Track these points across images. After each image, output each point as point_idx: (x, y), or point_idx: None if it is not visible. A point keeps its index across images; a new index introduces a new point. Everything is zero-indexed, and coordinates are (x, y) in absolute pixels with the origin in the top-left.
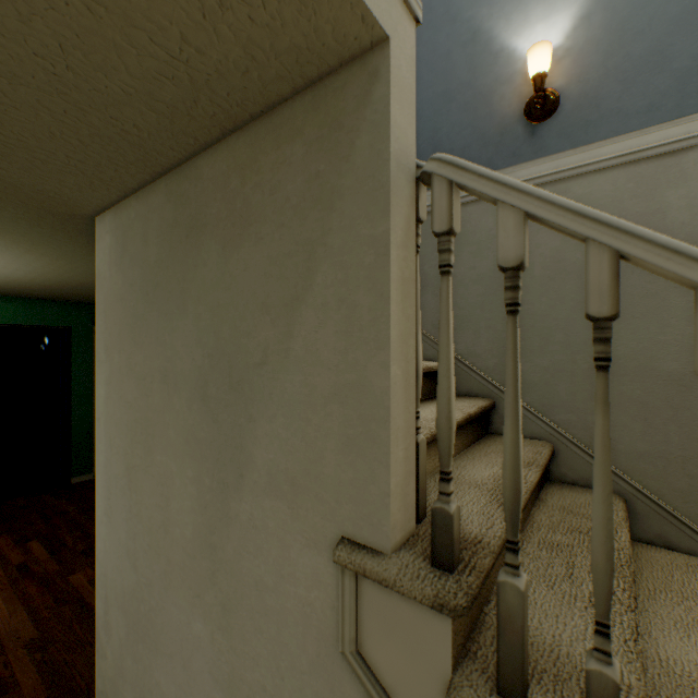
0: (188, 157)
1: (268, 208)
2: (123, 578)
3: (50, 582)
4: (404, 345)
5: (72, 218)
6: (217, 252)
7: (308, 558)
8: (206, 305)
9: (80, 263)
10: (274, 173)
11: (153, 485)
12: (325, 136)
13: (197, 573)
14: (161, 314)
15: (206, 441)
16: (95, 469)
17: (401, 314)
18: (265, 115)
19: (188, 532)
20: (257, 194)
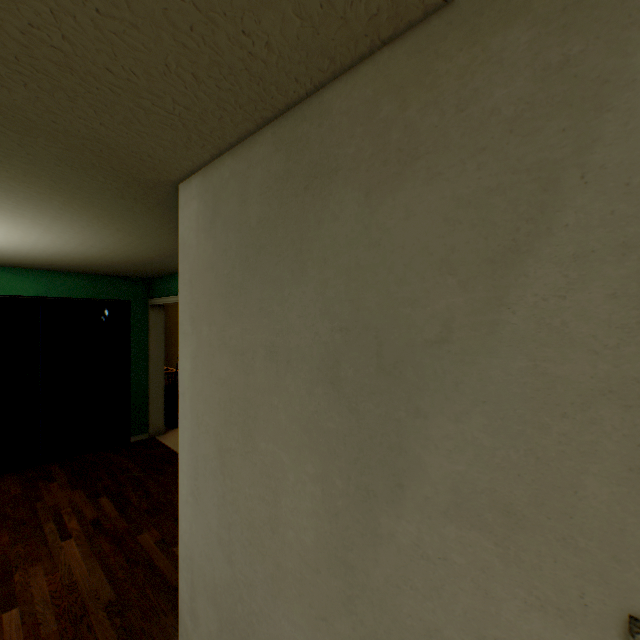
0: (309, 92)
1: (452, 131)
2: (214, 568)
3: (121, 541)
4: None
5: (156, 186)
6: (355, 201)
7: (540, 627)
8: (337, 268)
9: (148, 238)
10: (464, 81)
11: (254, 474)
12: (583, 1)
13: (322, 591)
14: (267, 281)
15: (337, 433)
16: (150, 429)
17: None
18: (446, 5)
19: (306, 539)
20: (430, 116)
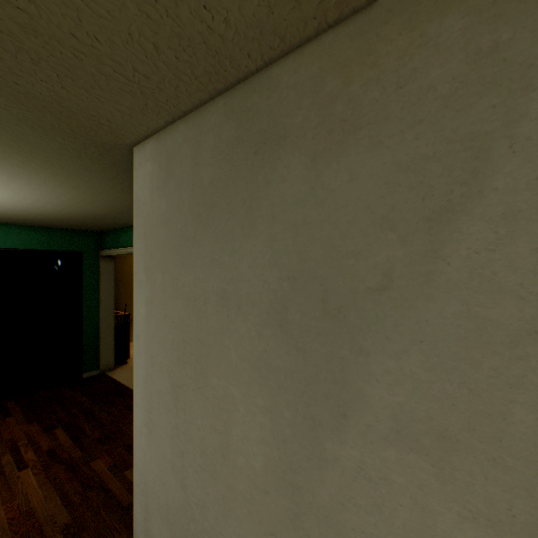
0: (259, 67)
1: (393, 105)
2: (167, 491)
3: (76, 468)
4: None
5: (112, 148)
6: (302, 165)
7: (472, 536)
8: (285, 224)
9: (102, 196)
10: (403, 62)
11: (206, 407)
12: None
13: (271, 509)
14: (218, 235)
15: (285, 370)
16: (101, 366)
17: None
18: None
19: (256, 464)
20: (372, 91)
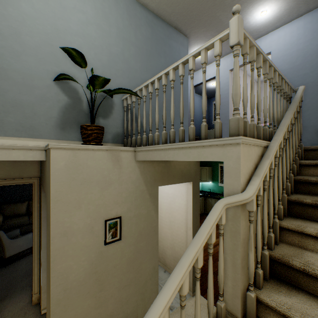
0: None
1: None
2: None
3: None
4: (231, 251)
5: None
6: None
7: None
8: None
9: None
10: None
11: None
12: None
13: None
14: None
15: None
16: None
17: (230, 241)
18: None
19: None
20: None
